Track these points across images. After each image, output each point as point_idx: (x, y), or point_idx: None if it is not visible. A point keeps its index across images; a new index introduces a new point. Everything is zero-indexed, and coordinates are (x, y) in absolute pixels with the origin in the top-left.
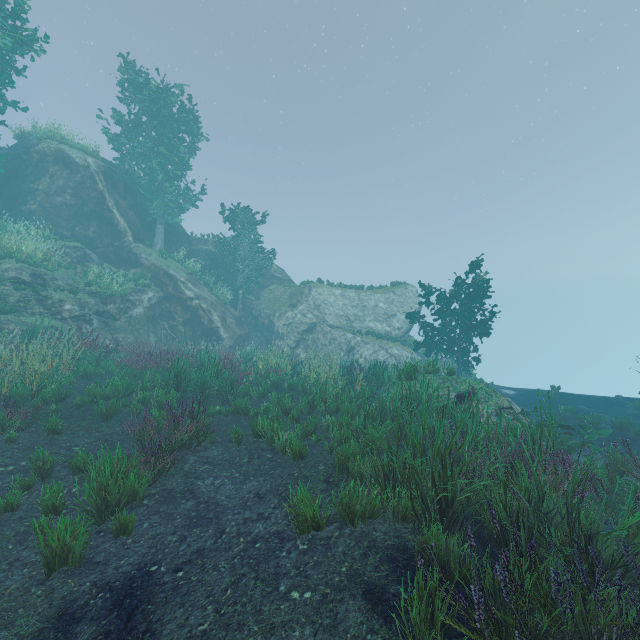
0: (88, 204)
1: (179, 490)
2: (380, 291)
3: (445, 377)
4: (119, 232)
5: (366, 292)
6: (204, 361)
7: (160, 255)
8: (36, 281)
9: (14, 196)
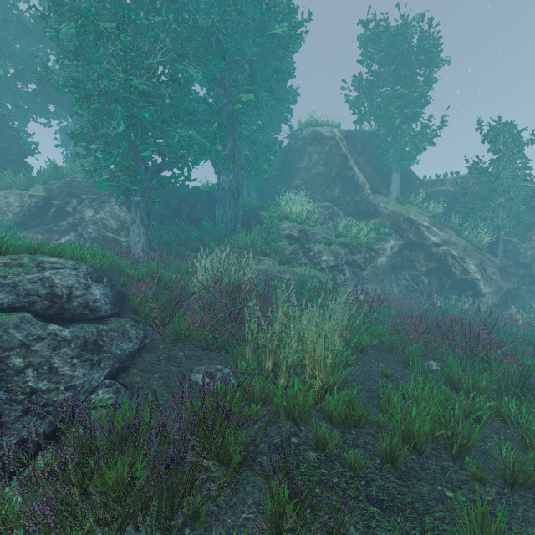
0: (334, 169)
1: None
2: None
3: None
4: (358, 187)
5: None
6: None
7: (397, 202)
8: (302, 236)
9: (287, 177)
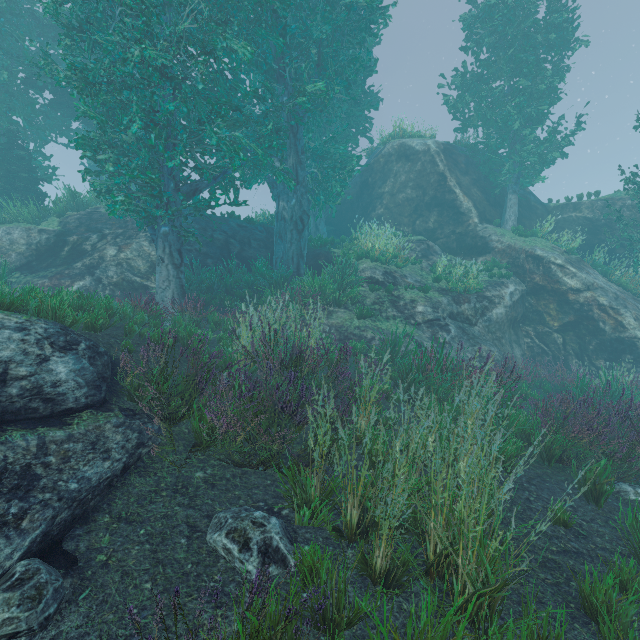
0: (428, 192)
1: None
2: None
3: None
4: (461, 215)
5: None
6: None
7: (516, 233)
8: (387, 280)
9: (366, 206)
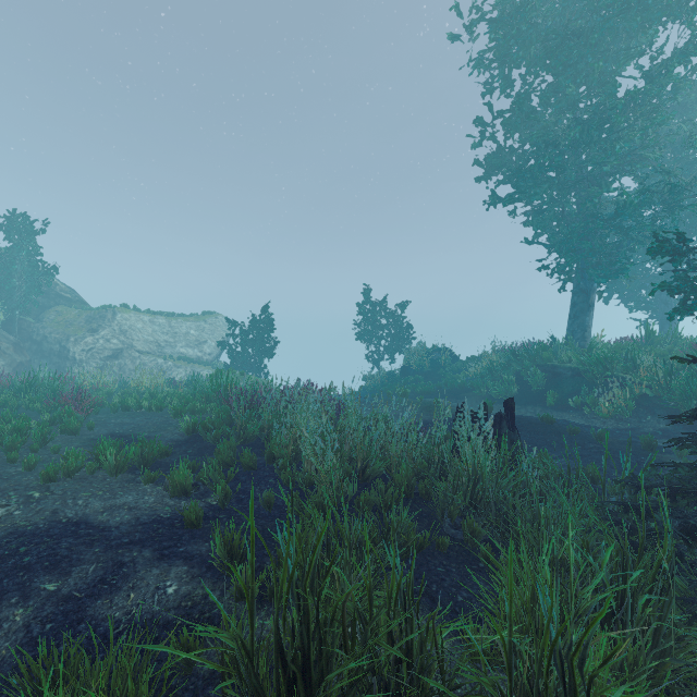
0: None
1: (100, 423)
2: (192, 319)
3: (239, 376)
4: None
5: (177, 319)
6: (38, 377)
7: None
8: None
9: None
